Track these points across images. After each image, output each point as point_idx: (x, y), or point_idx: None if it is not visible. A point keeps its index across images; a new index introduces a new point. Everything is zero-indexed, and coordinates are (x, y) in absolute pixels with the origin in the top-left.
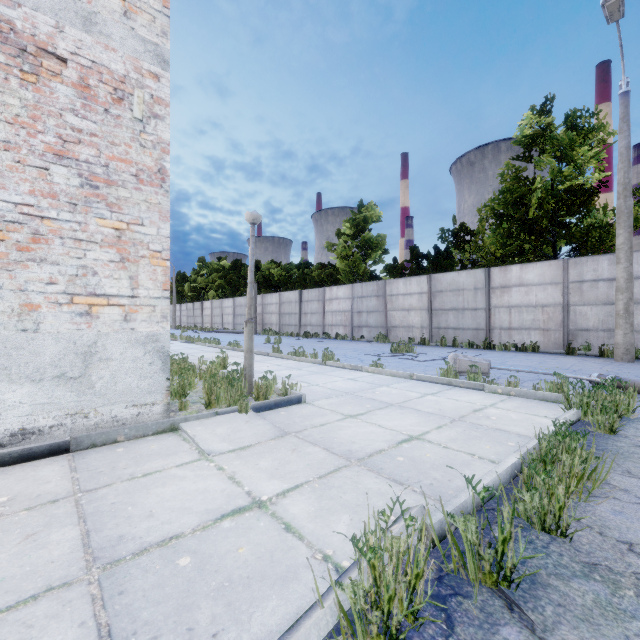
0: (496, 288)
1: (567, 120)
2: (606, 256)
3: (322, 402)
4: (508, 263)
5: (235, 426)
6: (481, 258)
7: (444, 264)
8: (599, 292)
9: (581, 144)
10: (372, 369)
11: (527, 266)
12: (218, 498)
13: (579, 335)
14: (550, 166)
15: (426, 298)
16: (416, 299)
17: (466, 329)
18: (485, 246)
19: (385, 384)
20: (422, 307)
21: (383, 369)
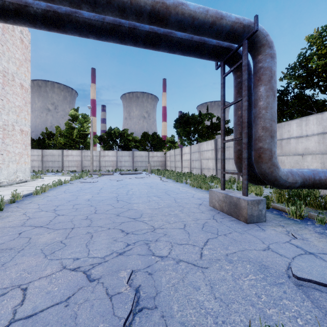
0: (65, 155)
1: (82, 115)
2: (89, 151)
3: (47, 178)
4: (68, 148)
5: (43, 179)
6: (56, 143)
7: (44, 145)
8: (88, 158)
9: (85, 123)
10: (44, 175)
11: (73, 151)
12: (56, 180)
13: (84, 167)
14: (78, 126)
15: (41, 157)
16: (36, 157)
17: (56, 167)
18: (58, 140)
19: (52, 177)
20: (39, 160)
21: (48, 175)
